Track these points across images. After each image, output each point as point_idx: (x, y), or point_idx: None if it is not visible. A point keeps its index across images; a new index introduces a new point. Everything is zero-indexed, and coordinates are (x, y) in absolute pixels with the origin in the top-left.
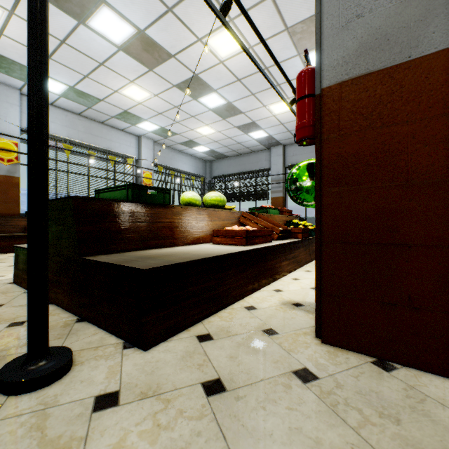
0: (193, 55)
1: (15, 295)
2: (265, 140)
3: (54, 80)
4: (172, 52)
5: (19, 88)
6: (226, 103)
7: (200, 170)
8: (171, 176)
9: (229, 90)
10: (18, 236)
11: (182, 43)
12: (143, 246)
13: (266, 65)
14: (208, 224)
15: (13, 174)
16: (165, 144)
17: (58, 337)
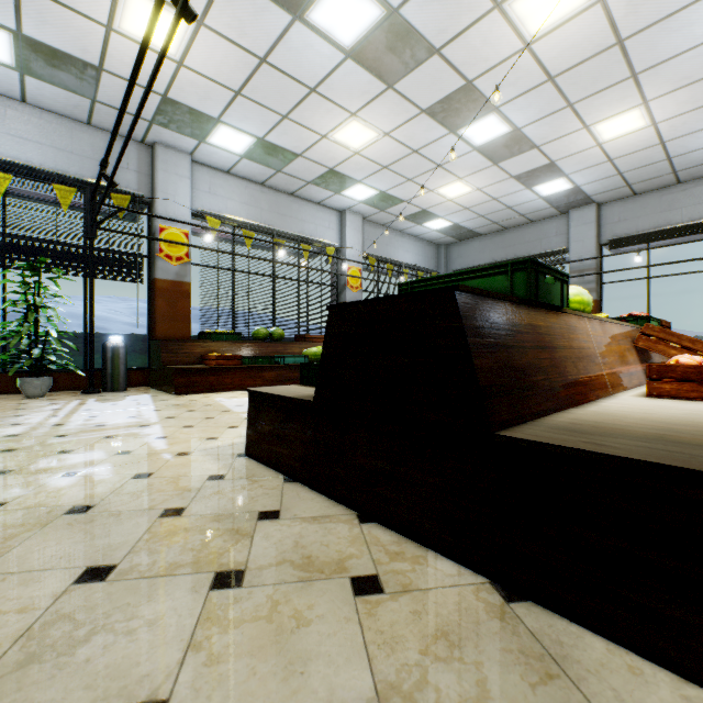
0: (475, 41)
1: (277, 487)
2: (562, 197)
3: (238, 131)
4: (438, 44)
5: (190, 152)
6: (509, 132)
7: (429, 262)
8: (387, 273)
9: (524, 103)
10: (196, 370)
11: (460, 20)
12: (554, 403)
13: (622, 35)
14: (606, 352)
15: (183, 278)
16: (380, 220)
17: (542, 671)
